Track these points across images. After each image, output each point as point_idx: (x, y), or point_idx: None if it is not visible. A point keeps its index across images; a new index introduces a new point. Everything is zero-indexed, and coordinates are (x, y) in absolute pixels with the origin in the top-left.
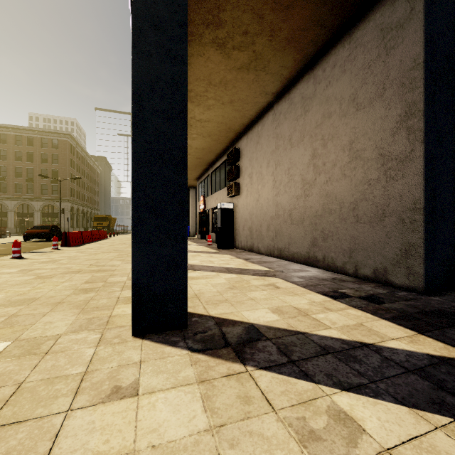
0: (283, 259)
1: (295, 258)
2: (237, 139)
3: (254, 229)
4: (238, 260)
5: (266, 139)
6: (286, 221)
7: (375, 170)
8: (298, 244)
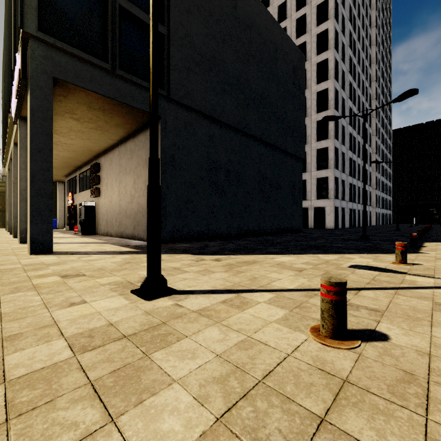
0: (123, 238)
1: (128, 236)
2: (99, 156)
3: (109, 221)
4: (92, 240)
5: (115, 164)
6: (124, 216)
7: None
8: (129, 229)
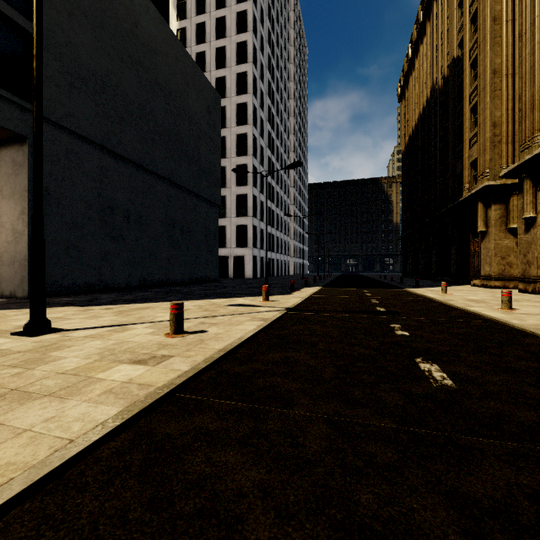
0: None
1: None
2: None
3: None
4: None
5: None
6: None
7: (11, 236)
8: None
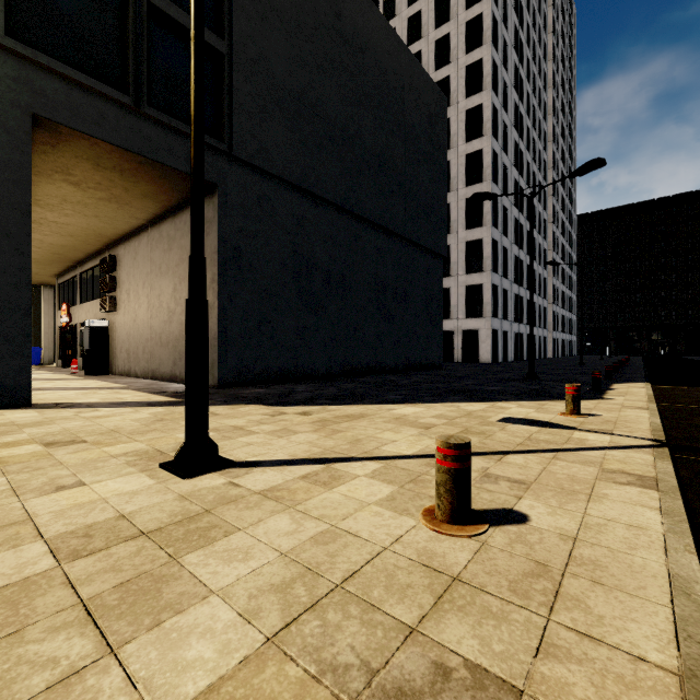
0: (155, 379)
1: (164, 377)
2: (115, 245)
3: (131, 352)
4: (103, 383)
5: (142, 259)
6: (157, 344)
7: None
8: (166, 365)
